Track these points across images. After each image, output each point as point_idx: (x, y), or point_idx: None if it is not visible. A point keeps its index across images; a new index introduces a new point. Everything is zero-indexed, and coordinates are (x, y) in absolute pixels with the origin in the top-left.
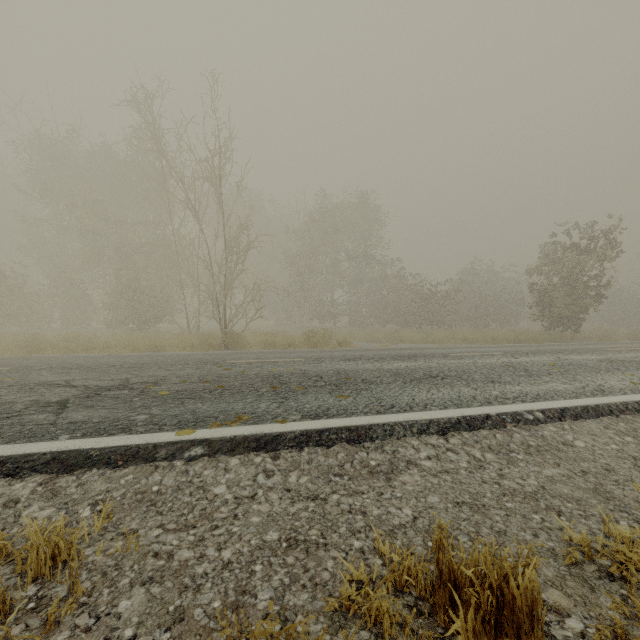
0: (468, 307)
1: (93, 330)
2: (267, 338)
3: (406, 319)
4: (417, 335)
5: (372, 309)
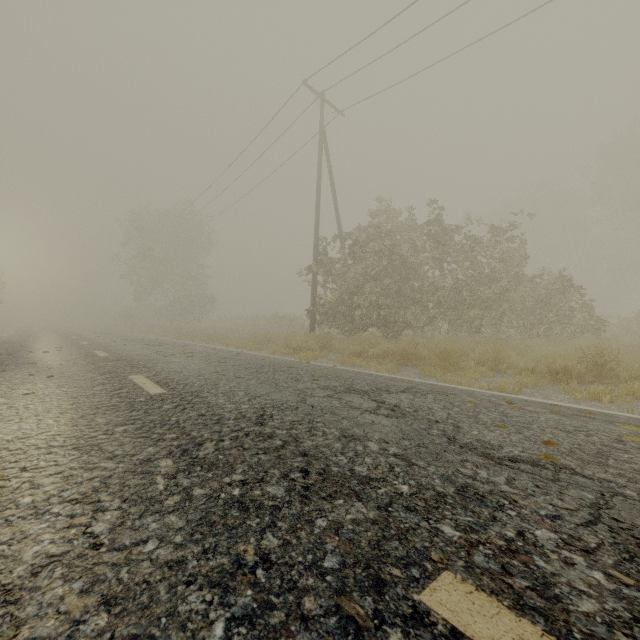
0: None
1: None
2: None
3: None
4: None
5: None
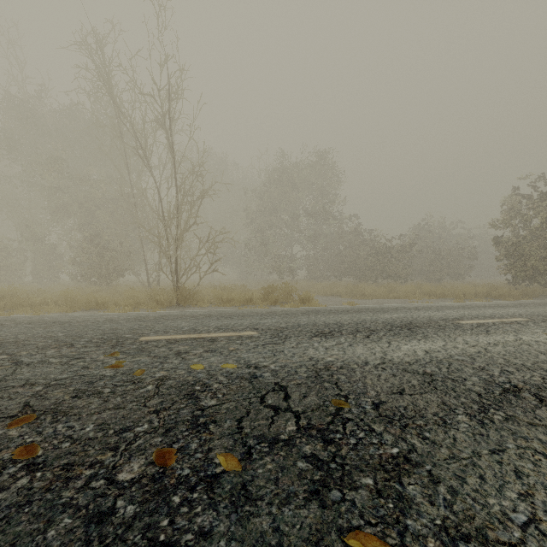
0: (421, 261)
1: (57, 284)
2: (222, 294)
3: (363, 273)
4: (380, 289)
5: (329, 263)
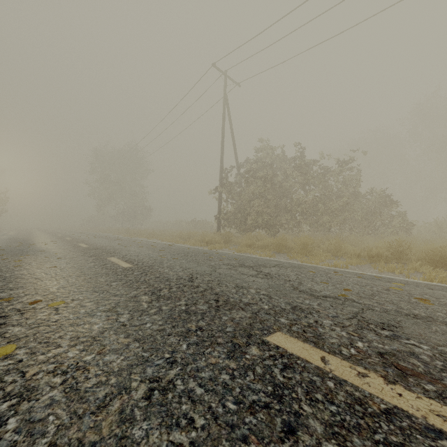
0: None
1: None
2: None
3: None
4: None
5: None
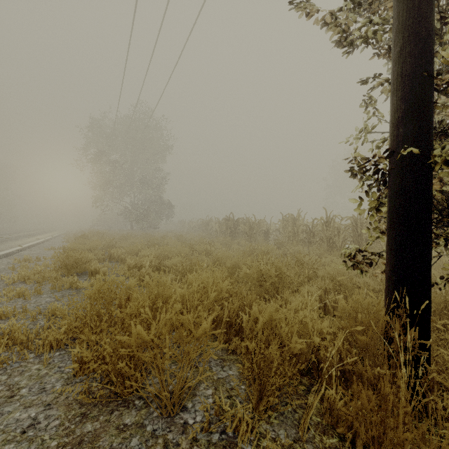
0: None
1: None
2: None
3: None
4: None
5: None
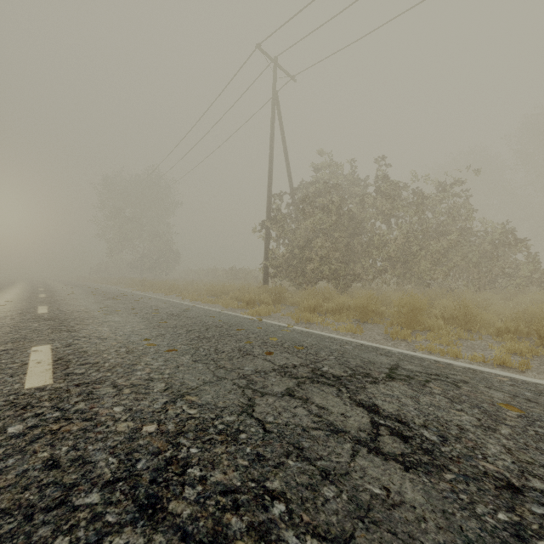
0: None
1: None
2: None
3: None
4: None
5: None
